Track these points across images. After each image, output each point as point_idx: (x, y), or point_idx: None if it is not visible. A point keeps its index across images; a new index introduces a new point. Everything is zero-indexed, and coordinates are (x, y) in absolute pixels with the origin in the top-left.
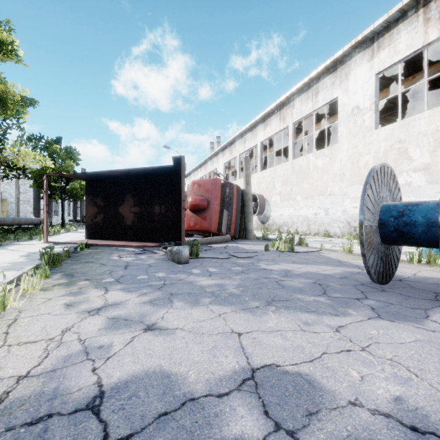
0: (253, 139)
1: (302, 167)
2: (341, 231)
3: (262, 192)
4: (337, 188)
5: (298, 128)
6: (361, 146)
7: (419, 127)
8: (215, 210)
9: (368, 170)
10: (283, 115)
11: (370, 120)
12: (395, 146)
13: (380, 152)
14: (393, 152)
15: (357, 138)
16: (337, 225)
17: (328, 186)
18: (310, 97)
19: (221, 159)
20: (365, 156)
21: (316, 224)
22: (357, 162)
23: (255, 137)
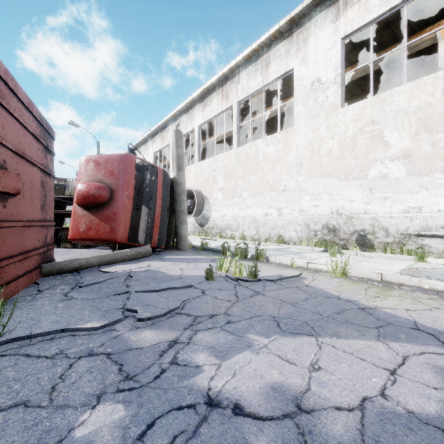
0: (189, 123)
1: (249, 156)
2: (298, 235)
3: (200, 188)
4: (293, 182)
5: (242, 113)
6: (323, 128)
7: (397, 104)
8: (124, 206)
9: (332, 159)
10: (226, 92)
11: (335, 96)
12: (367, 128)
13: (347, 137)
14: (364, 136)
15: (319, 119)
16: (293, 229)
17: (281, 180)
18: (259, 69)
19: (150, 147)
20: (328, 141)
21: (267, 227)
22: (318, 149)
23: (192, 119)
